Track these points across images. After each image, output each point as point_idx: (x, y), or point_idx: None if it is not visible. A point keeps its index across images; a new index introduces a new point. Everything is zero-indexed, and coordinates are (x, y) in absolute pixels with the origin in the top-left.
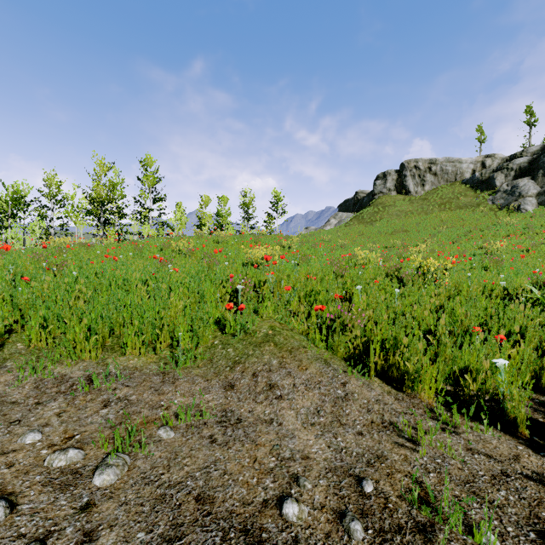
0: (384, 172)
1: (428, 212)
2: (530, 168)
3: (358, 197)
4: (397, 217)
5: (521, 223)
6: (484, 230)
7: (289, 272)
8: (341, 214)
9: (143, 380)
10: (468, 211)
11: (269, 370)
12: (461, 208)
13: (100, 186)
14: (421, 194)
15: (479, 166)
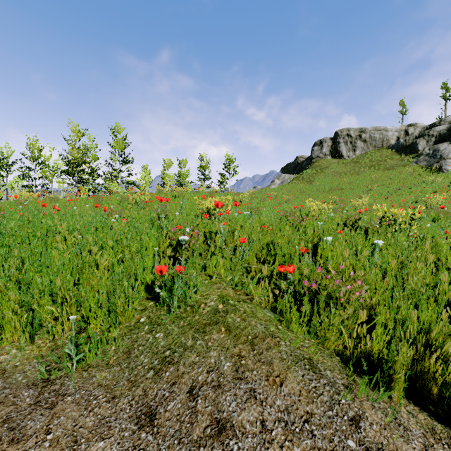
0: (320, 139)
1: (360, 173)
2: (448, 134)
3: (298, 161)
4: (333, 177)
5: (445, 181)
6: (412, 187)
7: (241, 223)
8: (283, 175)
9: (0, 401)
10: (395, 172)
11: (217, 385)
12: (388, 169)
13: (74, 149)
14: (352, 158)
15: (403, 134)
